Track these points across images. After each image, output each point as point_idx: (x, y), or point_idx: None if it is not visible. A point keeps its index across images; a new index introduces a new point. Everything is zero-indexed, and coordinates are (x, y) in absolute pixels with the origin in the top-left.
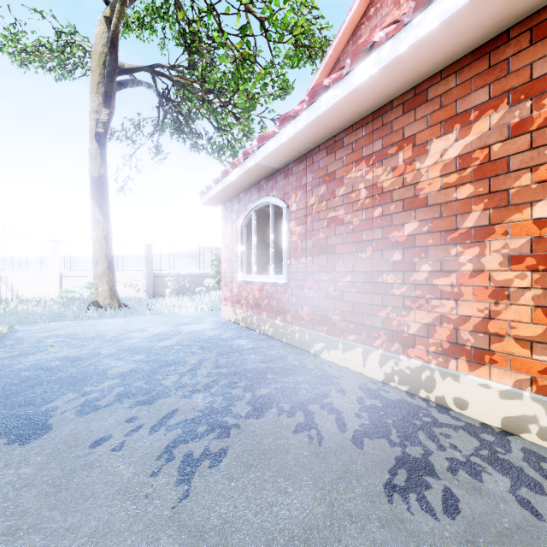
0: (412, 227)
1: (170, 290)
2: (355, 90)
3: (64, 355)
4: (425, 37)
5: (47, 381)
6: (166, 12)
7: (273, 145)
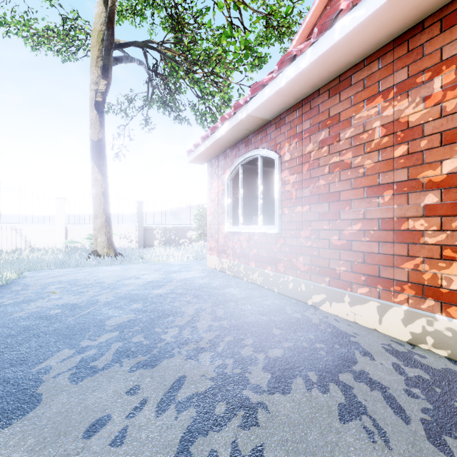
0: (455, 163)
1: (158, 241)
2: (384, 5)
3: (64, 303)
4: None
5: (44, 333)
6: None
7: (269, 92)
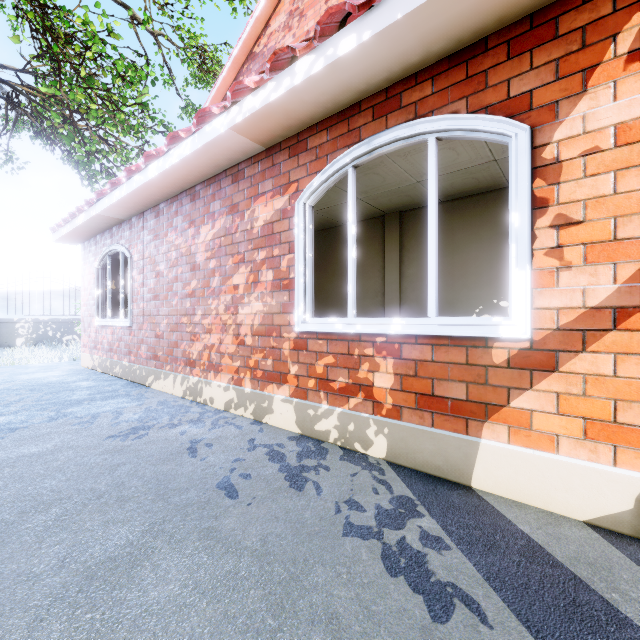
0: (194, 284)
1: (24, 339)
2: (150, 181)
3: None
4: (176, 164)
5: None
6: None
7: (107, 202)
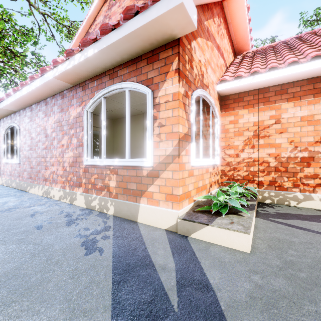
0: (47, 143)
1: None
2: (24, 95)
3: None
4: (34, 89)
5: None
6: None
7: (5, 103)
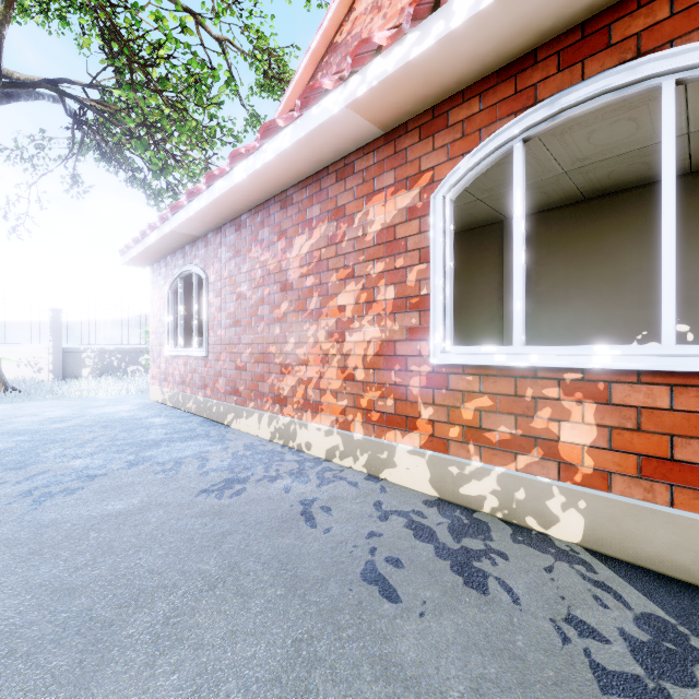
0: (285, 307)
1: (90, 369)
2: (236, 185)
3: None
4: (270, 162)
5: None
6: (83, 3)
7: (184, 216)
